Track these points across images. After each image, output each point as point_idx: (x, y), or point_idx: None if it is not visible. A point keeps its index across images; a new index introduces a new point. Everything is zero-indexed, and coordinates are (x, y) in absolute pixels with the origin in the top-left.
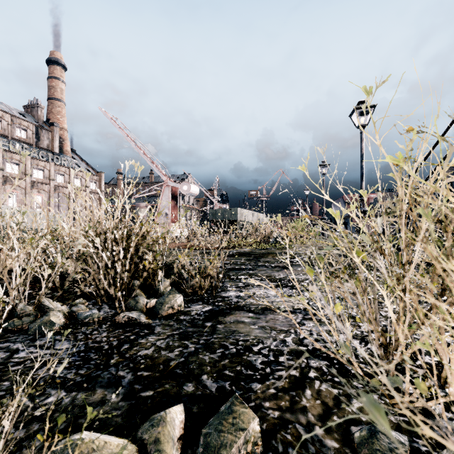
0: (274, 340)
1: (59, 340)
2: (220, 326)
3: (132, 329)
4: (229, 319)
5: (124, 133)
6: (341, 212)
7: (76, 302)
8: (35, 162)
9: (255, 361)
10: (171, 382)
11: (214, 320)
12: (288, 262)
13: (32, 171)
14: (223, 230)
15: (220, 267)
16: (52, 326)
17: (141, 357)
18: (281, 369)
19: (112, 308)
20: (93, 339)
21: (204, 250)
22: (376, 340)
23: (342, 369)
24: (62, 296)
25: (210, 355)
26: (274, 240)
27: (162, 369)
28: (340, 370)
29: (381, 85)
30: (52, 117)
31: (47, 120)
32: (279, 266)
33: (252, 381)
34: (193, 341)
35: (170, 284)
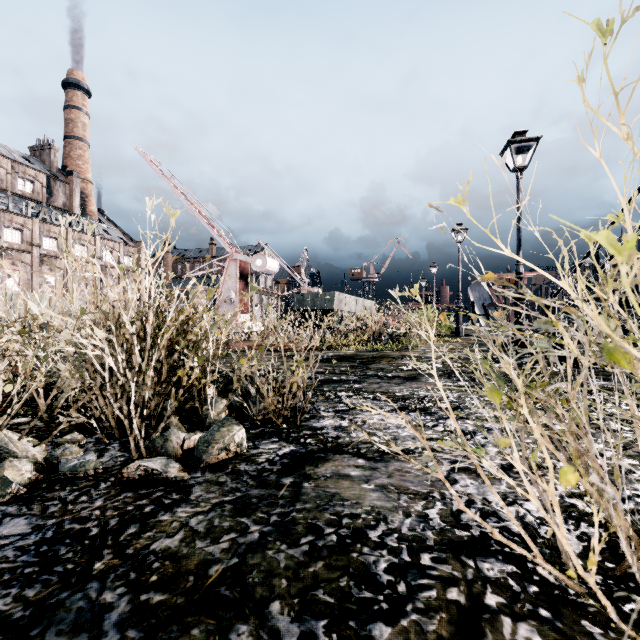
0: (407, 516)
1: (12, 516)
2: (309, 485)
3: (150, 492)
4: (324, 471)
5: (171, 184)
6: (482, 298)
7: (66, 439)
8: (45, 228)
9: (375, 565)
10: (205, 622)
11: (298, 474)
12: (434, 373)
13: (42, 240)
14: (314, 323)
15: (310, 377)
16: (4, 488)
17: (155, 555)
18: (427, 585)
19: (125, 449)
20: (74, 513)
21: (282, 351)
22: (622, 530)
23: (548, 584)
24: (46, 428)
25: (288, 549)
26: (388, 337)
27: (192, 585)
28: (545, 588)
29: (633, 15)
30: (70, 163)
31: (63, 167)
32: (399, 376)
33: (373, 620)
34: (257, 518)
35: (228, 406)
